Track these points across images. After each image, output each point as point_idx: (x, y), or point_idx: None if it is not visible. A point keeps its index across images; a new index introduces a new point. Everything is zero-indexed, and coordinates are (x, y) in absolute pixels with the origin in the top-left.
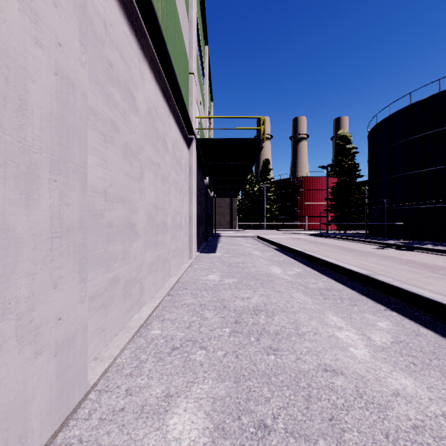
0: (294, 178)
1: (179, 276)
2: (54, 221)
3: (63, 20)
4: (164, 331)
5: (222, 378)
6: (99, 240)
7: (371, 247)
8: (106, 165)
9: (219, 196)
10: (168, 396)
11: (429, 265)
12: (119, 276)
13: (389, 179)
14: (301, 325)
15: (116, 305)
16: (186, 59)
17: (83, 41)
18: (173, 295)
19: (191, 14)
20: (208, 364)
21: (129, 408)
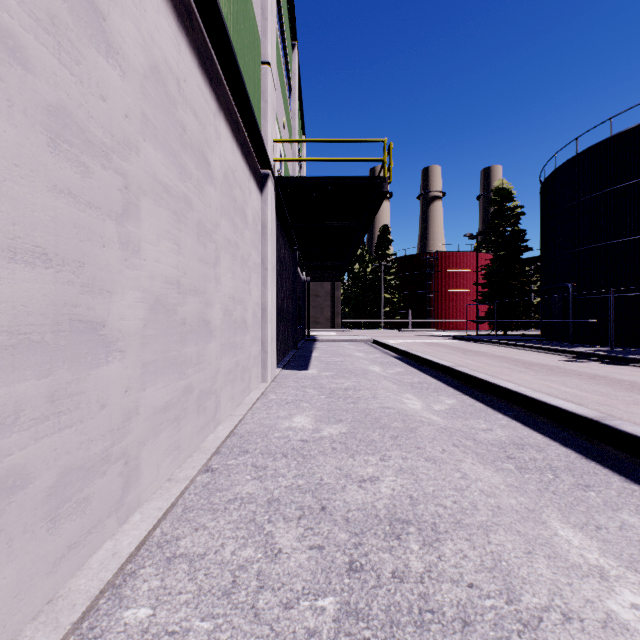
0: (426, 254)
1: (237, 420)
2: None
3: None
4: (159, 610)
5: None
6: None
7: (555, 358)
8: None
9: (314, 279)
10: None
11: None
12: (27, 468)
13: (577, 252)
14: (516, 577)
15: (7, 557)
16: (256, 35)
17: None
18: (216, 471)
19: None
20: None
21: None
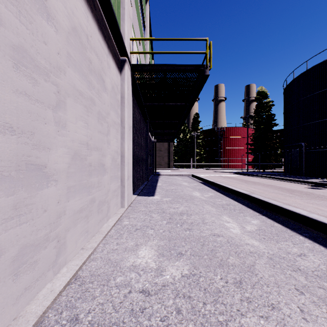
0: (218, 128)
1: (85, 256)
2: None
3: None
4: None
5: None
6: None
7: (303, 186)
8: None
9: (159, 140)
10: None
11: None
12: None
13: (307, 125)
14: None
15: None
16: None
17: None
18: None
19: None
20: None
21: None
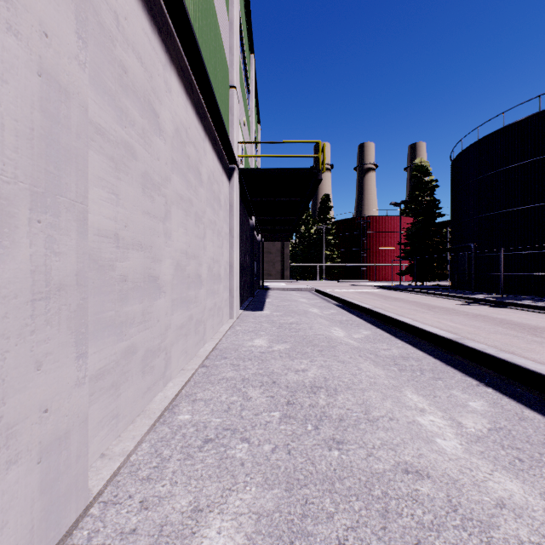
0: (360, 218)
1: (217, 341)
2: (37, 277)
3: (51, 2)
4: (194, 416)
5: (270, 484)
6: (108, 300)
7: (455, 302)
8: (119, 201)
9: (267, 239)
10: (196, 511)
11: (530, 326)
12: (136, 345)
13: (478, 219)
14: (372, 407)
15: (131, 383)
16: (226, 69)
17: (81, 33)
18: (209, 367)
19: (232, 13)
20: (250, 464)
21: (143, 528)
